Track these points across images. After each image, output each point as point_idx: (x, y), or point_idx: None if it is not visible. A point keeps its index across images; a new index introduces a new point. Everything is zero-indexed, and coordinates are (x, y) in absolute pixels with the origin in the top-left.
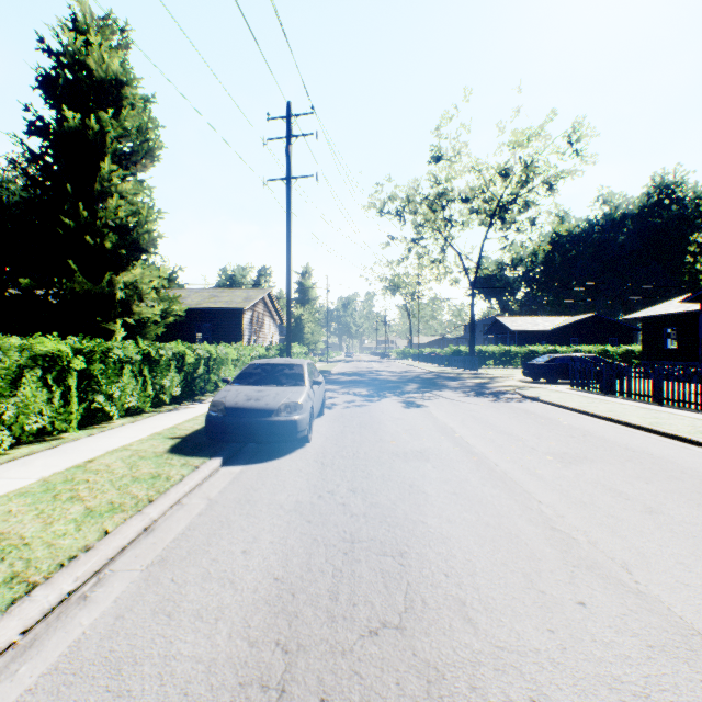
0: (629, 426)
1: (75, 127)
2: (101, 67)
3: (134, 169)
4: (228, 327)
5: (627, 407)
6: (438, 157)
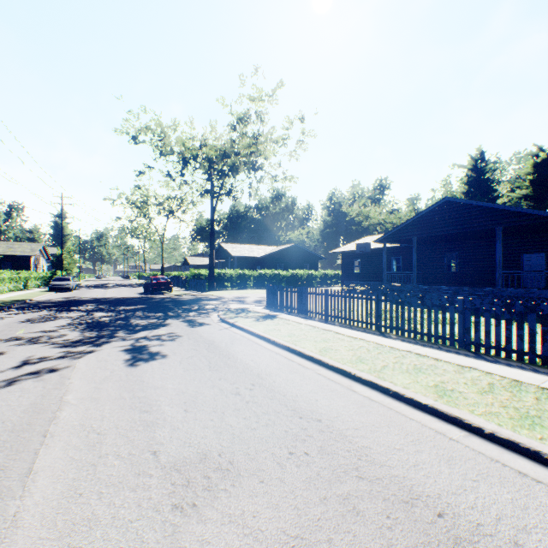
0: None
1: None
2: None
3: None
4: (23, 263)
5: None
6: (139, 188)
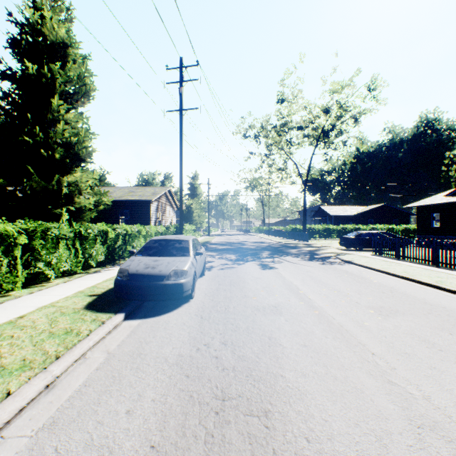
0: (421, 283)
1: (33, 74)
2: (52, 33)
3: (76, 105)
4: (141, 212)
5: (416, 269)
6: (282, 99)
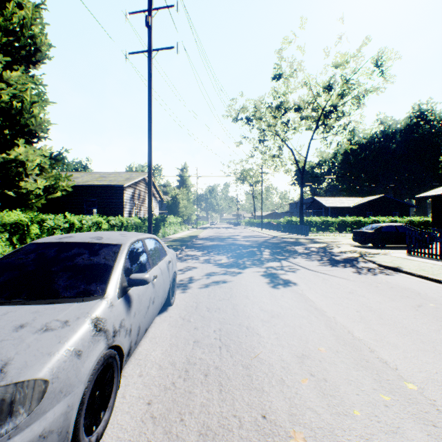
0: None
1: None
2: None
3: (27, 65)
4: (111, 201)
5: None
6: (279, 74)
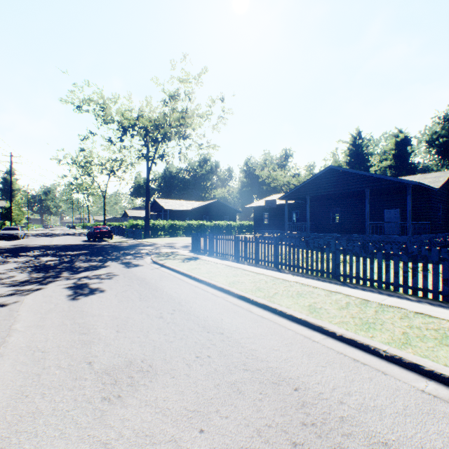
0: None
1: None
2: None
3: None
4: None
5: None
6: (84, 150)
